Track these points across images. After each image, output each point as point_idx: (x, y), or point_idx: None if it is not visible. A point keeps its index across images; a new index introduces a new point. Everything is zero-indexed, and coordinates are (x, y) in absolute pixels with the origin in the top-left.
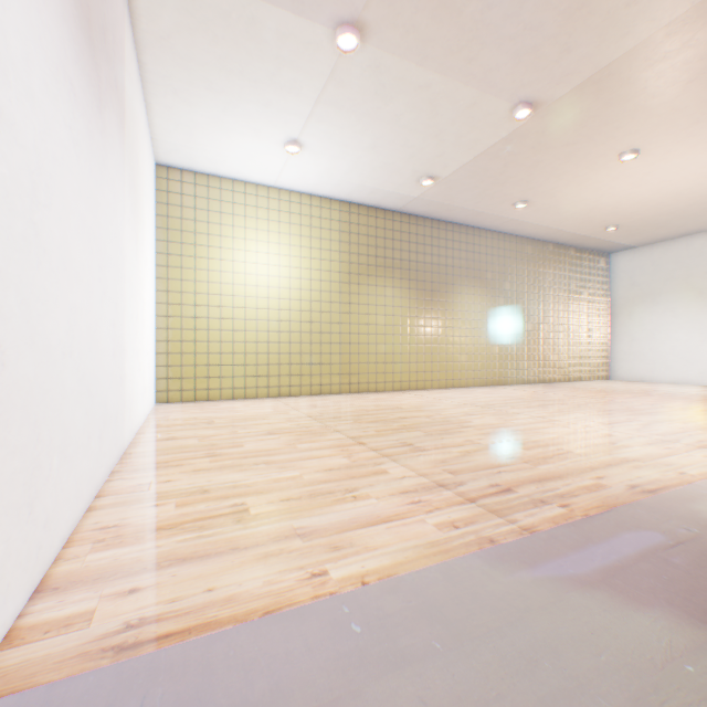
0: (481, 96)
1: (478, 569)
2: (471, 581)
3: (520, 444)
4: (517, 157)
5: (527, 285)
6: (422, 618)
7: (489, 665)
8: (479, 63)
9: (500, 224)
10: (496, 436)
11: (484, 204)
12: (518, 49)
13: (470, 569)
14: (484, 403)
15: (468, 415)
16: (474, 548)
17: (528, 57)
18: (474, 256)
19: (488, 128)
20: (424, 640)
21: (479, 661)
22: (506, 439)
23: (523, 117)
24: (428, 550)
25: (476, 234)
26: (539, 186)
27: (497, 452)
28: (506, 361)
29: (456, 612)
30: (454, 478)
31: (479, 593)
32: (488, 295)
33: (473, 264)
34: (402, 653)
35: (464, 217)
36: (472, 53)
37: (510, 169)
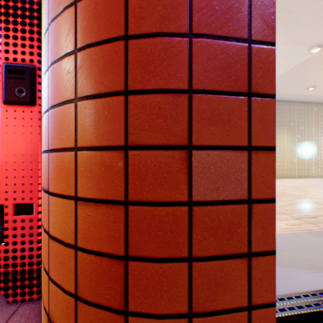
0: (292, 47)
1: (307, 235)
2: (305, 238)
3: (316, 203)
4: (310, 68)
5: (314, 127)
6: (290, 243)
7: (318, 254)
8: (292, 35)
9: (298, 98)
10: (302, 199)
11: (289, 90)
12: (314, 26)
13: (304, 235)
14: (291, 185)
15: (284, 190)
16: (303, 231)
17: (319, 28)
18: (282, 115)
19: (295, 59)
20: (293, 247)
21: (314, 253)
22: (307, 200)
23: (314, 52)
24: (285, 229)
25: (284, 104)
26: (322, 78)
27: (304, 204)
28: (301, 166)
29: (302, 243)
30: (287, 212)
31: (310, 241)
32: (291, 133)
33: (282, 119)
34: (287, 248)
35: (277, 97)
36: (289, 33)
37: (306, 73)
